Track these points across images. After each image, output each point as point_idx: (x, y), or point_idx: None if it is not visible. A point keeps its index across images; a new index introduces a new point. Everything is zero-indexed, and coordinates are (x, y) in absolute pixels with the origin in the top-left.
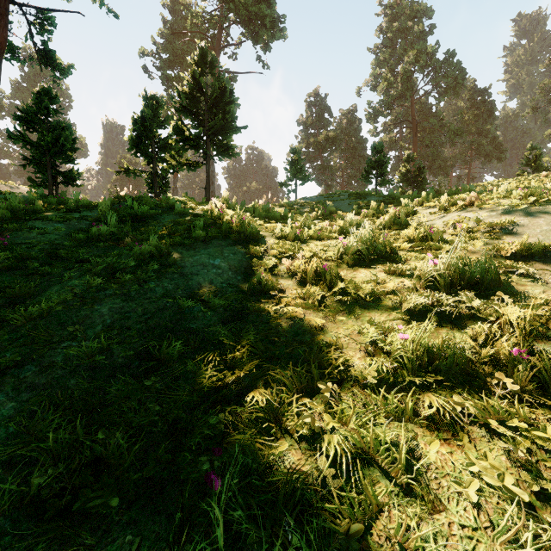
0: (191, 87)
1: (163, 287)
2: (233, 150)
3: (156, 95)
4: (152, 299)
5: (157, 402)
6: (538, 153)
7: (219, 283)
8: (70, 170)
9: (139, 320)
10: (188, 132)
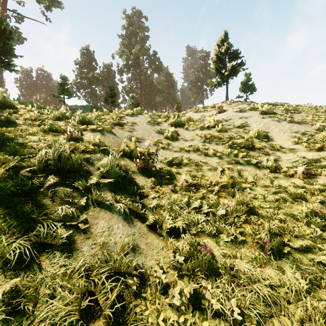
0: None
1: None
2: (14, 67)
3: None
4: None
5: None
6: (179, 105)
7: None
8: None
9: None
10: None
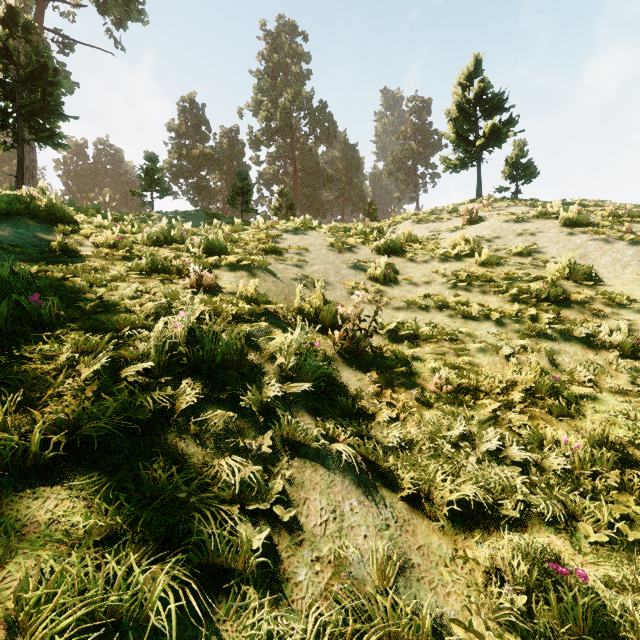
0: None
1: None
2: (61, 139)
3: None
4: None
5: None
6: (374, 208)
7: (22, 243)
8: None
9: None
10: None
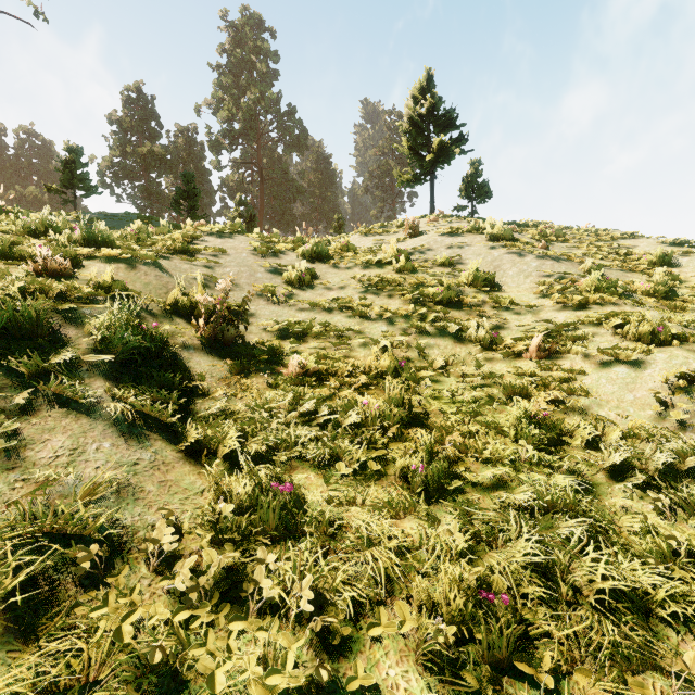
0: None
1: None
2: None
3: None
4: None
5: None
6: (342, 223)
7: None
8: None
9: None
10: None
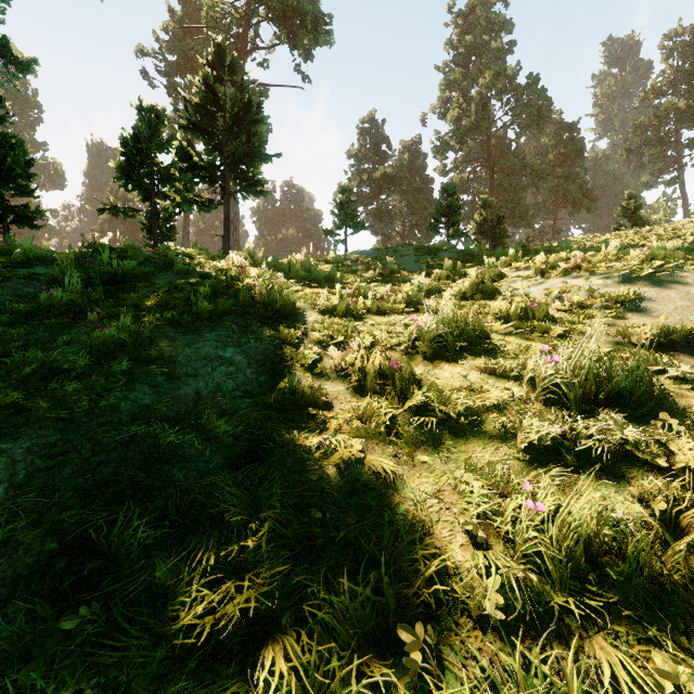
0: (203, 97)
1: (134, 400)
2: (262, 185)
3: (155, 107)
4: (113, 424)
5: (85, 665)
6: (637, 203)
7: (230, 390)
8: (23, 206)
9: (82, 468)
10: (200, 158)
